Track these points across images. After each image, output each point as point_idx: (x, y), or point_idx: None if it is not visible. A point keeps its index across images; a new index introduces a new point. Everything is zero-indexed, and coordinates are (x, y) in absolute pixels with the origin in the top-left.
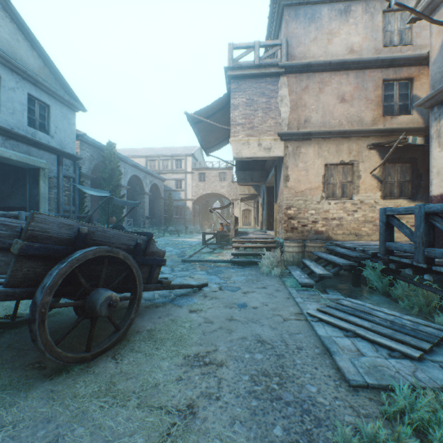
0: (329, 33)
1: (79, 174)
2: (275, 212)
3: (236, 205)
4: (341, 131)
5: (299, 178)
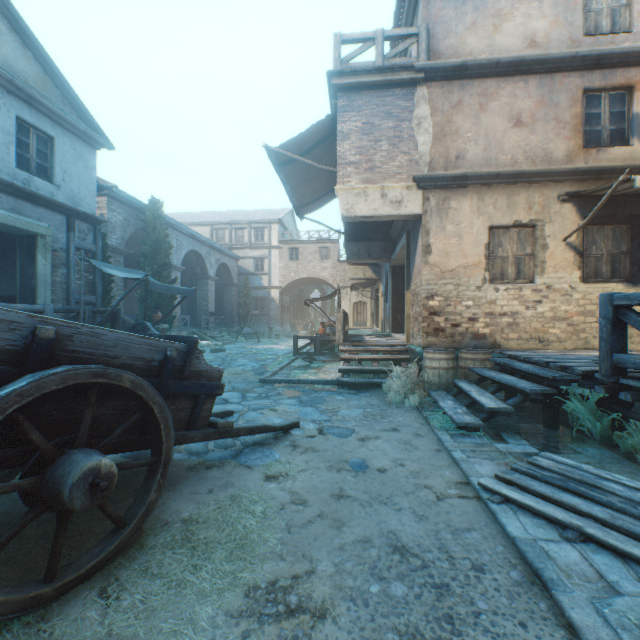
0: (496, 15)
1: (102, 246)
2: (406, 305)
3: (344, 295)
4: (516, 173)
5: (447, 249)
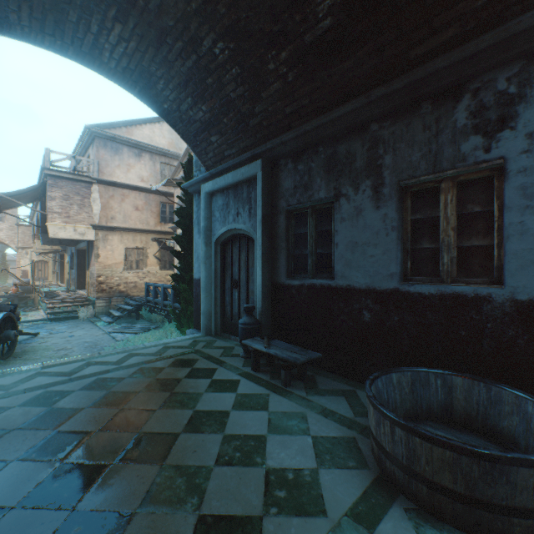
0: (129, 165)
1: None
2: (88, 277)
3: (24, 255)
4: (136, 229)
5: (108, 256)
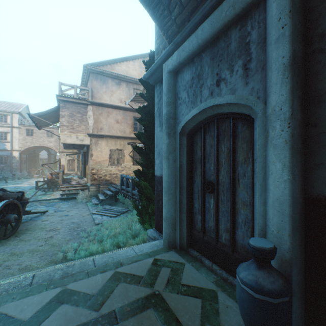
0: (112, 91)
1: None
2: (87, 170)
3: (62, 156)
4: (117, 136)
5: (98, 155)
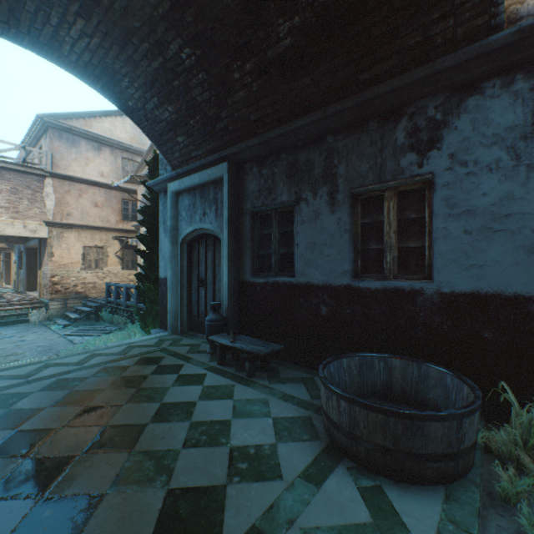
0: (88, 159)
1: None
2: (40, 278)
3: None
4: (96, 227)
5: (63, 255)
